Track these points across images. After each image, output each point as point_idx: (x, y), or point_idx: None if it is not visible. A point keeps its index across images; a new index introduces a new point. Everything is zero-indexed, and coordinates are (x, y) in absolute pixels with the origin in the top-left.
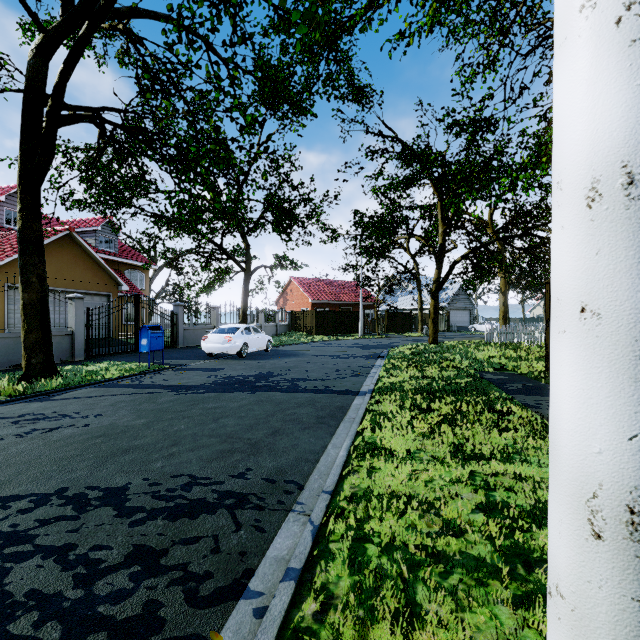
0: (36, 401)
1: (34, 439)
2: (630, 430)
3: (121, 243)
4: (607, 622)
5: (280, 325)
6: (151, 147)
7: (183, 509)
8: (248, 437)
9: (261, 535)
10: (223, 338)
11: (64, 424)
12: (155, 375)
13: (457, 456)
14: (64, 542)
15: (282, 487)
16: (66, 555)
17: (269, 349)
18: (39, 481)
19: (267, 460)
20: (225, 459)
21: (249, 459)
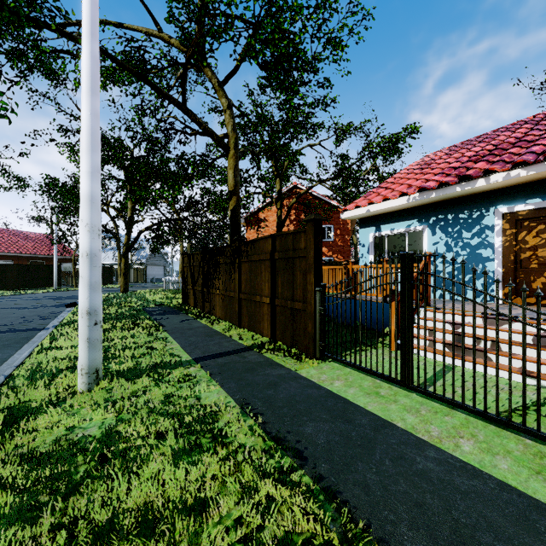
0: None
1: None
2: (87, 297)
3: None
4: (84, 332)
5: None
6: None
7: None
8: None
9: None
10: None
11: None
12: None
13: None
14: None
15: None
16: None
17: None
18: None
19: None
20: None
21: None
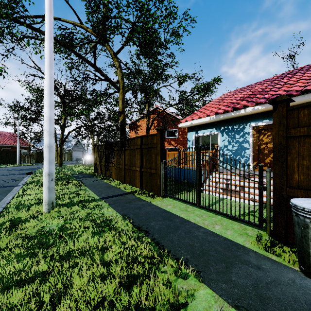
0: None
1: None
2: (48, 167)
3: None
4: (46, 184)
5: None
6: None
7: None
8: None
9: None
10: None
11: None
12: None
13: None
14: None
15: None
16: None
17: None
18: None
19: None
20: None
21: None
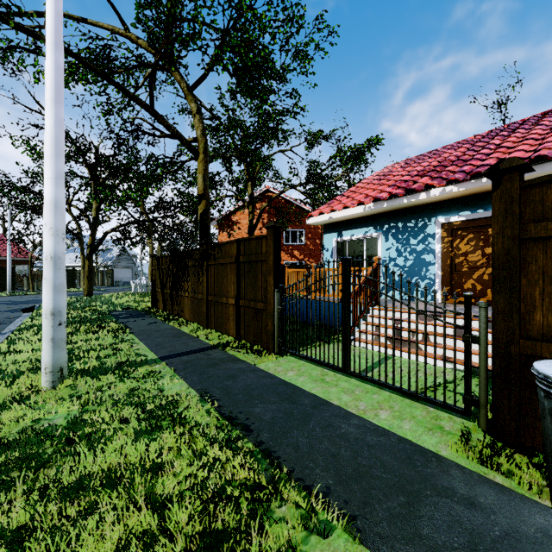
0: None
1: None
2: (51, 299)
3: None
4: (48, 332)
5: None
6: None
7: None
8: None
9: None
10: None
11: None
12: None
13: None
14: None
15: None
16: None
17: None
18: None
19: None
20: None
21: None
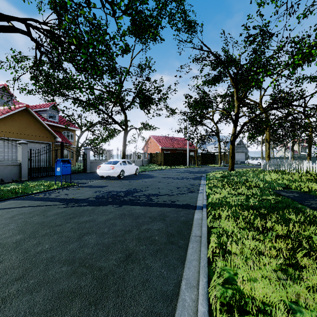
0: None
1: None
2: None
3: (61, 117)
4: None
5: (144, 160)
6: (57, 42)
7: None
8: (100, 265)
9: None
10: (109, 167)
11: None
12: (62, 190)
13: None
14: None
15: None
16: None
17: (137, 173)
18: None
19: None
20: (58, 314)
21: (87, 315)
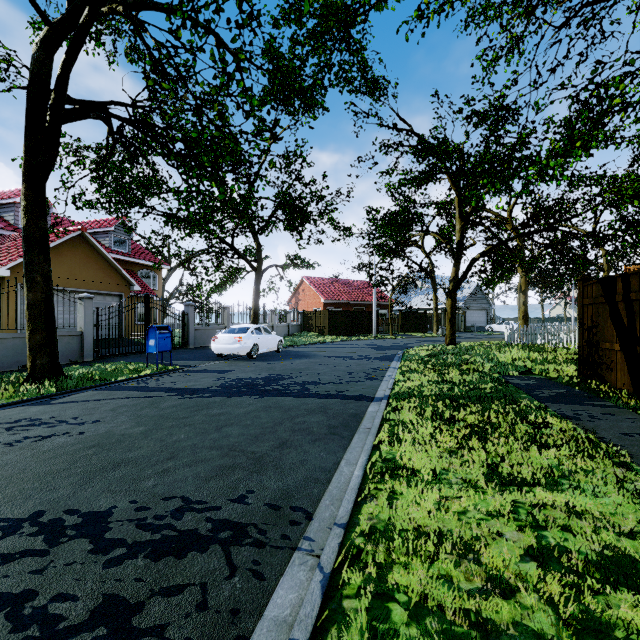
0: (36, 404)
1: (23, 449)
2: None
3: (135, 244)
4: None
5: (292, 325)
6: (157, 141)
7: (170, 544)
8: (252, 450)
9: (259, 584)
10: (233, 339)
11: (58, 431)
12: (162, 377)
13: (492, 480)
14: (23, 588)
15: (287, 516)
16: (21, 607)
17: (280, 350)
18: (15, 502)
19: (272, 479)
20: (225, 477)
21: (251, 478)
